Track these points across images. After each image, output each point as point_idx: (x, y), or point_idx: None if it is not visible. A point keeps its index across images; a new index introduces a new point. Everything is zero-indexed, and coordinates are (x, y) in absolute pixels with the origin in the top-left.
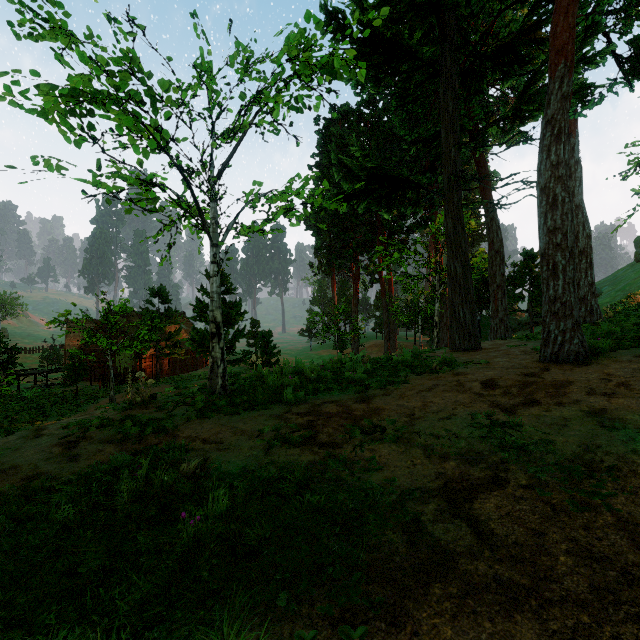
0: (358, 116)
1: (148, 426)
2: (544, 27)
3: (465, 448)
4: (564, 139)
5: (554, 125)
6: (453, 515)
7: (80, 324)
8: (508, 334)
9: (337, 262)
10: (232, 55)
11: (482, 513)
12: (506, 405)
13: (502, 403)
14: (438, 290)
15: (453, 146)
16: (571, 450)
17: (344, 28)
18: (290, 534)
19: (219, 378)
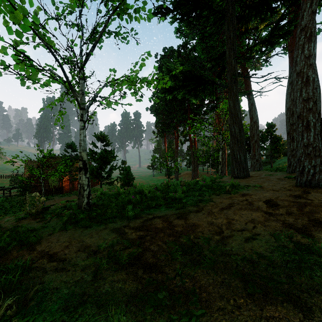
0: (178, 53)
1: (15, 240)
2: None
3: (285, 282)
4: (314, 39)
5: (307, 31)
6: None
7: (24, 162)
8: (261, 168)
9: (167, 129)
10: None
11: None
12: (297, 225)
13: (292, 223)
14: (221, 144)
15: (233, 58)
16: None
17: None
18: None
19: (84, 198)
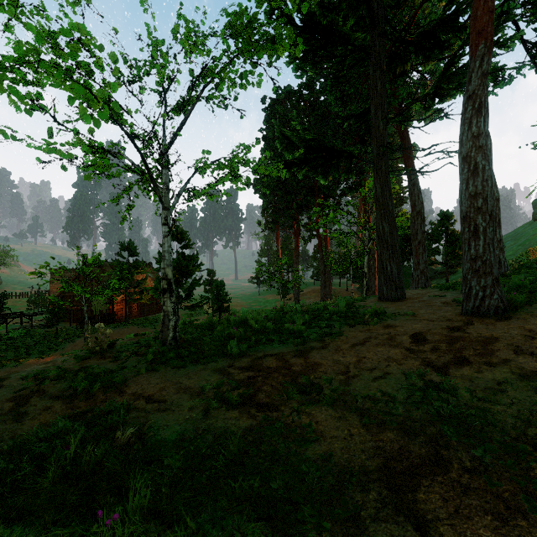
0: (299, 96)
1: (97, 381)
2: (461, 16)
3: (402, 415)
4: (484, 112)
5: (475, 100)
6: (396, 510)
7: (58, 274)
8: (428, 284)
9: (281, 221)
10: (176, 29)
11: (428, 509)
12: (437, 363)
13: (433, 361)
14: (367, 245)
15: (381, 120)
16: (511, 422)
17: (286, 16)
18: (218, 534)
19: (170, 330)
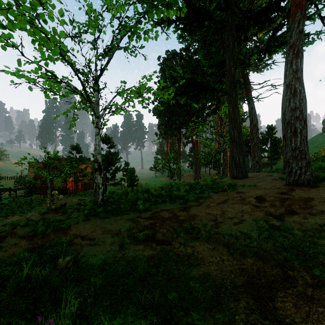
0: (180, 56)
1: (50, 227)
2: (283, 0)
3: (256, 247)
4: (300, 56)
5: (294, 48)
6: (262, 315)
7: (32, 164)
8: (260, 169)
9: (169, 132)
10: None
11: (285, 314)
12: (275, 214)
13: (272, 212)
14: (222, 146)
15: (233, 66)
16: None
17: None
18: None
19: (99, 195)
